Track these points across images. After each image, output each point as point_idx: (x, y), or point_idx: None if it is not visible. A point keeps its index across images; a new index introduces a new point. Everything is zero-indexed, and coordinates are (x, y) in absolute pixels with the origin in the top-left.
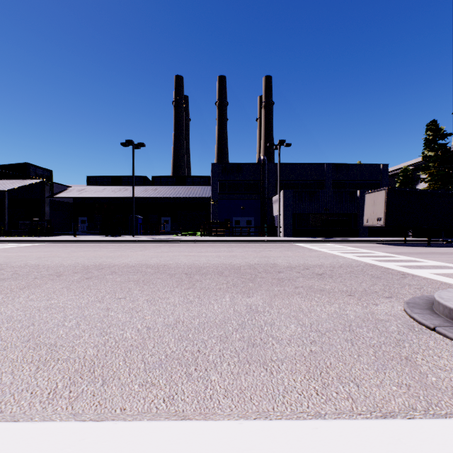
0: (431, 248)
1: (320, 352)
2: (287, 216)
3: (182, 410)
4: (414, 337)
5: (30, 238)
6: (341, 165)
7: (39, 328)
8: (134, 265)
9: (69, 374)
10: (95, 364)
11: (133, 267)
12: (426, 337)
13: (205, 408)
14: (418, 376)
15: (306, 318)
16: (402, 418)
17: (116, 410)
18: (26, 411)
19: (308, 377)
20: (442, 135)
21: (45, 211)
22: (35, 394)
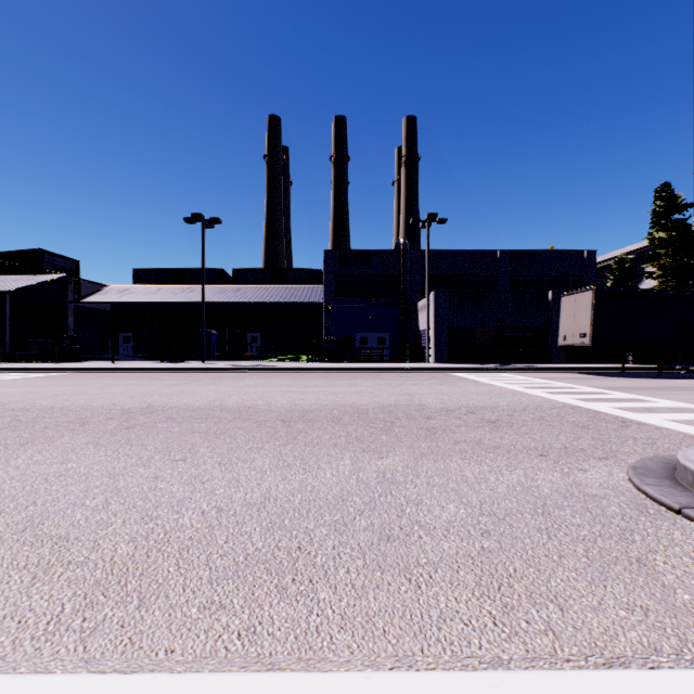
0: (663, 380)
1: (498, 551)
2: (440, 332)
3: (270, 654)
4: (648, 524)
5: (44, 365)
6: (523, 252)
7: (43, 509)
8: (202, 407)
9: (84, 589)
10: (130, 572)
11: (200, 411)
12: (668, 524)
13: (308, 648)
14: (661, 593)
15: (472, 492)
16: (639, 668)
17: (158, 654)
18: (7, 655)
19: (480, 594)
20: (678, 206)
21: (68, 323)
22: (25, 624)
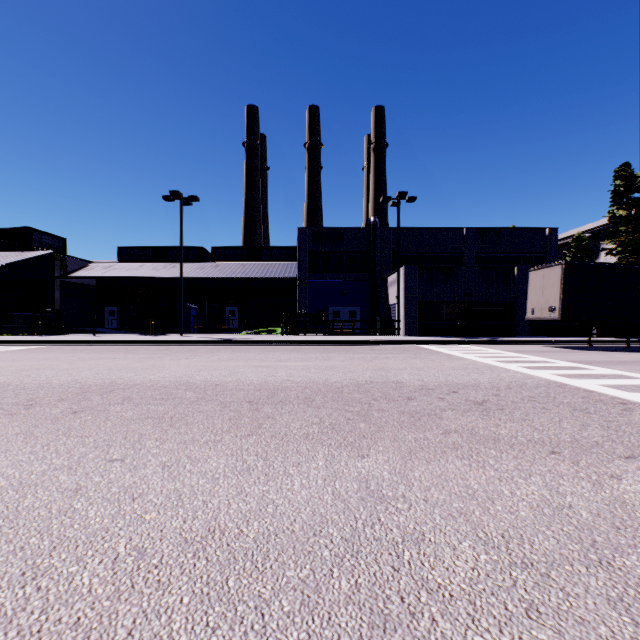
0: (634, 353)
1: None
2: (409, 305)
3: None
4: None
5: (26, 338)
6: (488, 230)
7: None
8: (166, 385)
9: None
10: None
11: (163, 389)
12: None
13: None
14: None
15: (488, 518)
16: None
17: None
18: None
19: None
20: (638, 185)
21: (54, 297)
22: None
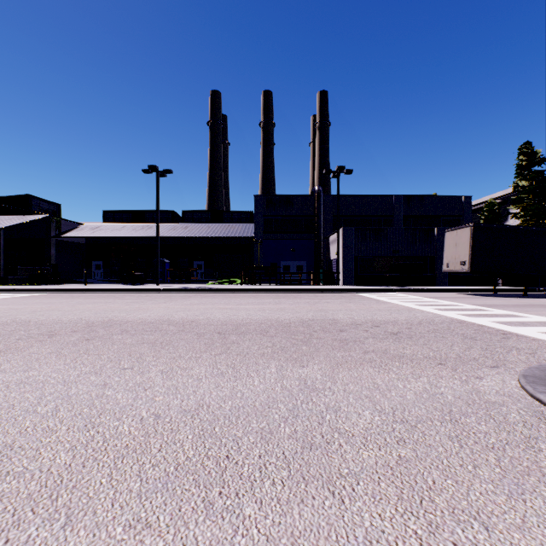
0: (529, 299)
1: (415, 460)
2: (347, 260)
3: None
4: None
5: (30, 287)
6: (413, 197)
7: None
8: (152, 322)
9: (14, 504)
10: (63, 484)
11: (151, 324)
12: None
13: None
14: None
15: (384, 399)
16: None
17: None
18: None
19: (403, 510)
20: (537, 160)
21: (51, 253)
22: None
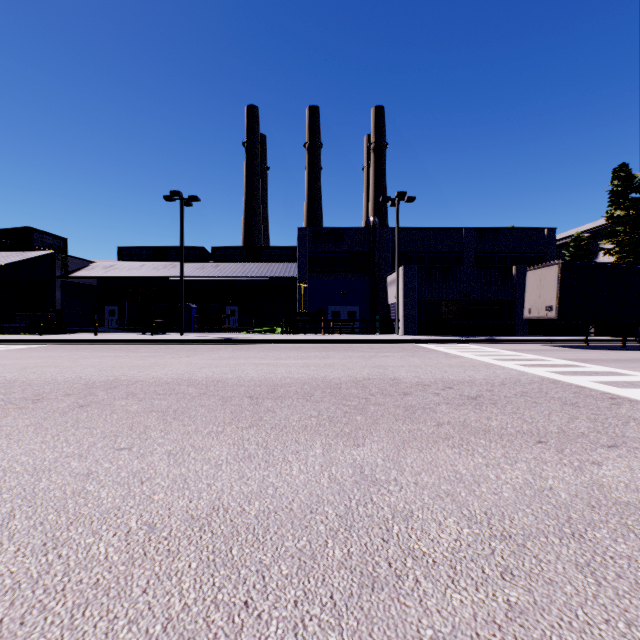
0: (629, 351)
1: (534, 611)
2: (408, 305)
3: None
4: None
5: (28, 337)
6: (487, 230)
7: None
8: (168, 381)
9: None
10: None
11: (166, 385)
12: None
13: None
14: None
15: (473, 498)
16: None
17: None
18: None
19: None
20: (636, 186)
21: (56, 297)
22: None
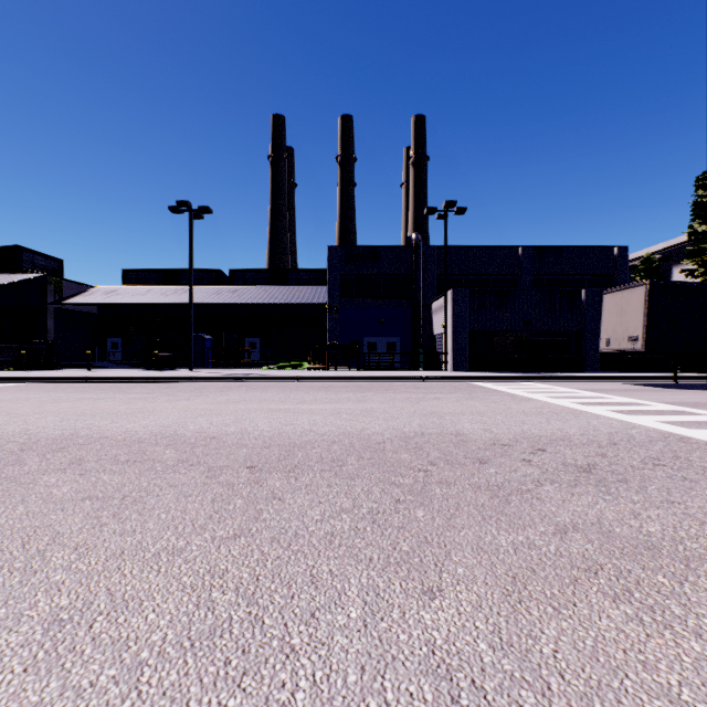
0: None
1: None
2: (458, 336)
3: None
4: None
5: (6, 374)
6: (548, 249)
7: None
8: (143, 439)
9: None
10: None
11: (136, 445)
12: None
13: None
14: None
15: None
16: None
17: None
18: None
19: None
20: None
21: (47, 327)
22: None
